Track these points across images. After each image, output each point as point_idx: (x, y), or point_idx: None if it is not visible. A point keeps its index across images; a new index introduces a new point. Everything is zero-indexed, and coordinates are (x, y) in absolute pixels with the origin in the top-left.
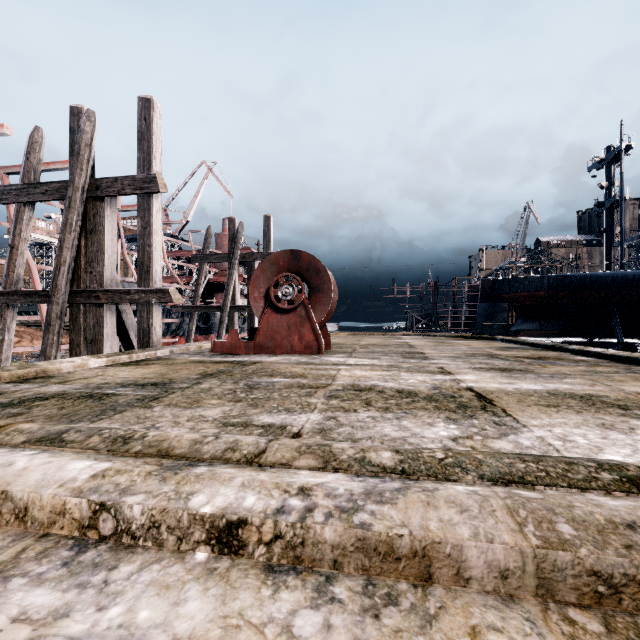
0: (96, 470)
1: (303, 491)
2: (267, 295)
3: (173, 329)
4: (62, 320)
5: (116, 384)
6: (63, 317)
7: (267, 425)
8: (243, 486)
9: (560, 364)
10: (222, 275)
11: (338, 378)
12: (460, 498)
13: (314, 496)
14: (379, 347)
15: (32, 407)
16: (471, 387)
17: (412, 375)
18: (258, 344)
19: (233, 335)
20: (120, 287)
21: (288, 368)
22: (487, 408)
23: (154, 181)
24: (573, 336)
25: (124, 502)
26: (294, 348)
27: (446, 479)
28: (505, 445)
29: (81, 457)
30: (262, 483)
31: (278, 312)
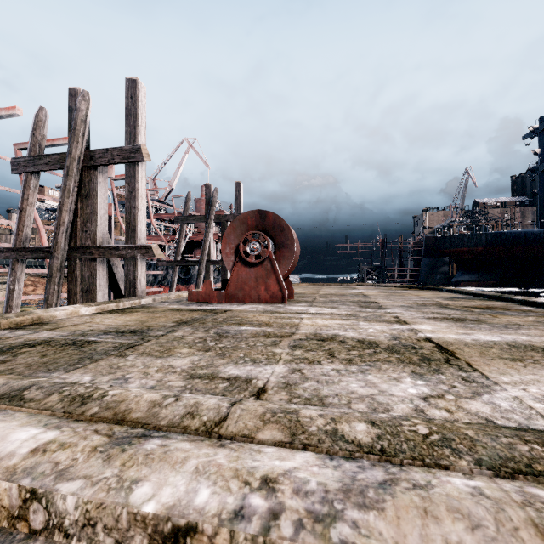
0: (39, 442)
1: (267, 483)
2: (237, 250)
3: (159, 280)
4: (62, 273)
5: (99, 331)
6: (62, 270)
7: (233, 378)
8: (196, 472)
9: (509, 314)
10: (200, 234)
11: (301, 327)
12: (466, 504)
13: (280, 492)
14: (337, 297)
15: (18, 354)
16: (429, 338)
17: (370, 324)
18: (229, 294)
19: (207, 286)
20: (111, 244)
21: (255, 316)
22: (451, 361)
23: (139, 151)
24: (509, 286)
25: (57, 491)
26: (261, 297)
27: (435, 464)
28: (482, 407)
29: (31, 422)
30: (219, 469)
31: (247, 265)
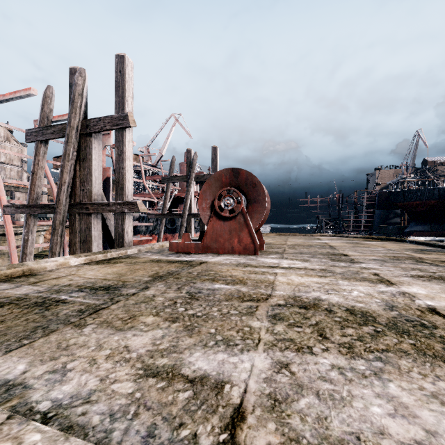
0: None
1: None
2: (212, 205)
3: (150, 230)
4: (64, 225)
5: (75, 287)
6: (64, 223)
7: (198, 378)
8: None
9: None
10: (184, 192)
11: (277, 286)
12: None
13: None
14: (304, 248)
15: None
16: (433, 307)
17: (352, 284)
18: (205, 245)
19: (186, 238)
20: (105, 201)
21: (229, 270)
22: None
23: (126, 118)
24: None
25: None
26: (234, 249)
27: None
28: None
29: None
30: None
31: (221, 219)
